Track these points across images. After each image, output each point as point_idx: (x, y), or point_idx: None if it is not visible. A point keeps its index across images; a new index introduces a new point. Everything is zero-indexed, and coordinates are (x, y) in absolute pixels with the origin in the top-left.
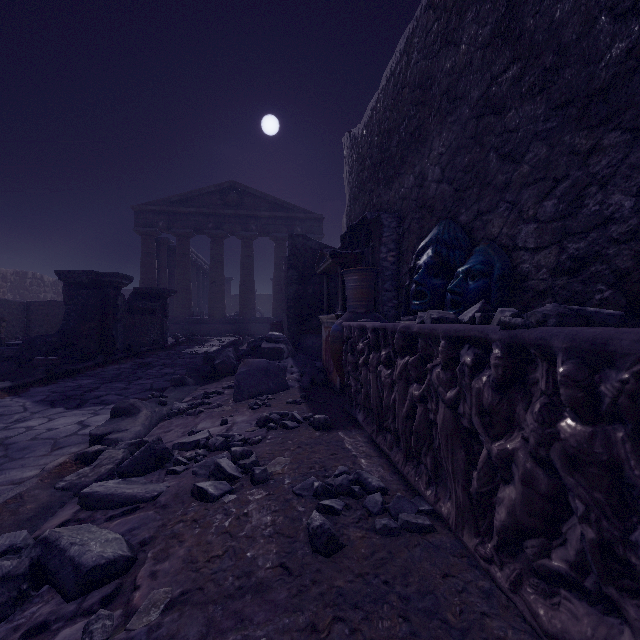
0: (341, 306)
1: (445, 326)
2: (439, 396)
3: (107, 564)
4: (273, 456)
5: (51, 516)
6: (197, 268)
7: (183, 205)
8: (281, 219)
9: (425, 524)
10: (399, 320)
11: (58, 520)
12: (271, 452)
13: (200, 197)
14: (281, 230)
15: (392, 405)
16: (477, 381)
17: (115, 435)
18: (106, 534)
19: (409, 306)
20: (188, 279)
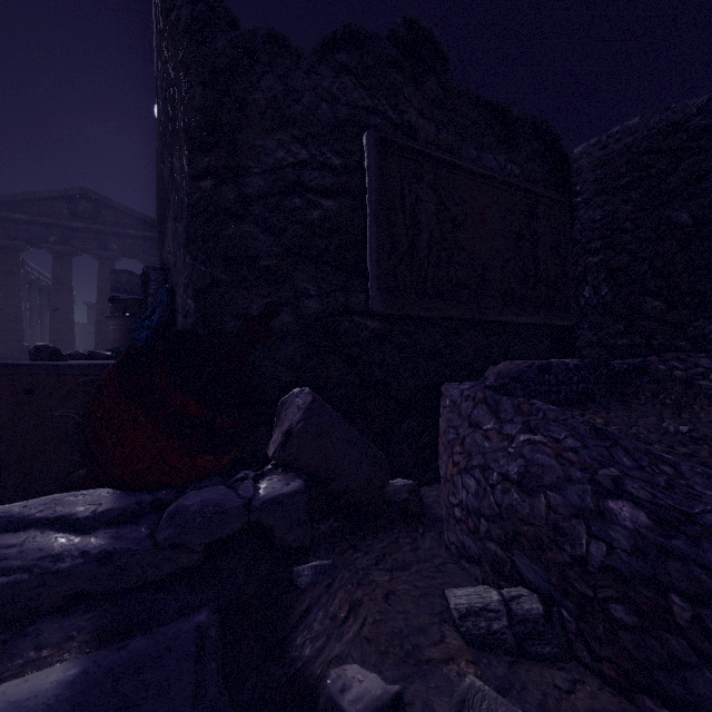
0: None
1: None
2: None
3: None
4: None
5: None
6: (41, 289)
7: (9, 209)
8: (152, 240)
9: None
10: None
11: None
12: None
13: (36, 202)
14: (152, 253)
15: None
16: None
17: None
18: None
19: None
20: (17, 304)
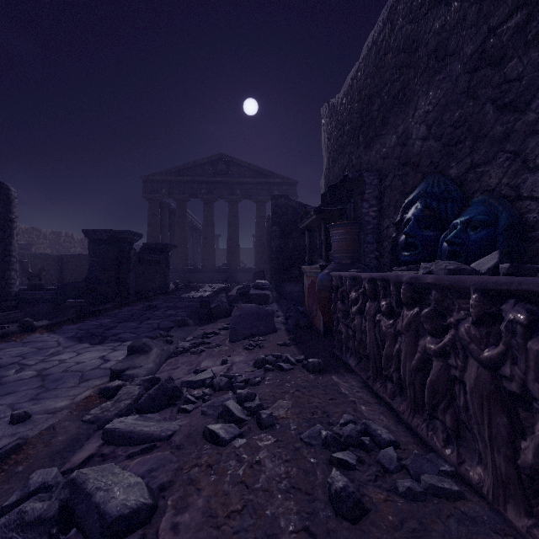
0: (324, 257)
1: (476, 278)
2: (469, 353)
3: (130, 514)
4: (274, 398)
5: (79, 449)
6: (192, 227)
7: (181, 175)
8: (261, 184)
9: (453, 490)
10: (380, 270)
11: (84, 453)
12: (272, 394)
13: (195, 168)
14: (261, 193)
15: (396, 355)
16: (536, 342)
17: (131, 371)
18: (128, 477)
19: (396, 257)
20: (185, 236)
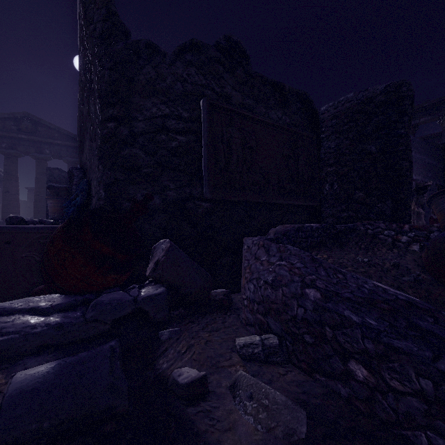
0: None
1: None
2: None
3: None
4: None
5: None
6: None
7: None
8: (73, 147)
9: None
10: None
11: None
12: None
13: None
14: (73, 156)
15: None
16: None
17: None
18: None
19: None
20: None
